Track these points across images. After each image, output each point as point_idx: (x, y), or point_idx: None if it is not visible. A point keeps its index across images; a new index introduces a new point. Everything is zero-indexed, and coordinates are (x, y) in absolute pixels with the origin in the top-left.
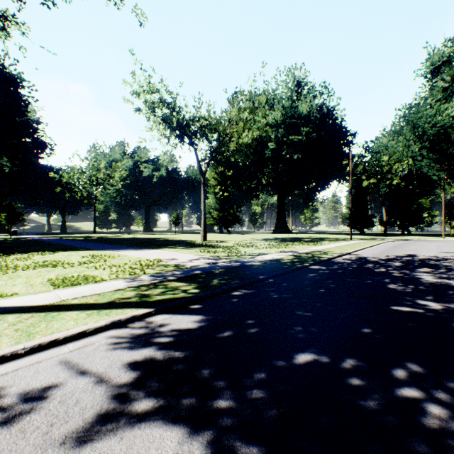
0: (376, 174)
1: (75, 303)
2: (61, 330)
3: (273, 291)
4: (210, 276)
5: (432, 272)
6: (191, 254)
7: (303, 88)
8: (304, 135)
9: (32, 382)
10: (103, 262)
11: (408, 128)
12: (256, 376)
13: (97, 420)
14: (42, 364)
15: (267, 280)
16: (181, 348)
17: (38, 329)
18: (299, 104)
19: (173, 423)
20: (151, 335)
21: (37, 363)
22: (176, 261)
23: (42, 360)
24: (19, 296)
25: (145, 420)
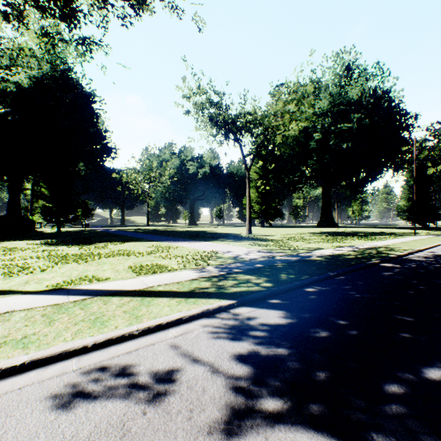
0: None
1: (161, 290)
2: (161, 315)
3: (351, 290)
4: (274, 270)
5: None
6: (243, 247)
7: (353, 72)
8: (354, 122)
9: (155, 364)
10: (166, 252)
11: None
12: (385, 388)
13: (232, 413)
14: (155, 346)
15: (338, 277)
16: (280, 345)
17: (141, 312)
18: (348, 90)
19: (314, 431)
20: (243, 328)
21: (152, 345)
22: (232, 253)
23: (154, 342)
24: (113, 281)
25: (281, 421)
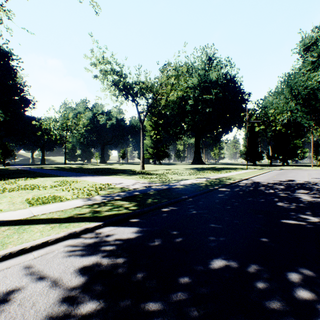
0: (264, 123)
1: (43, 218)
2: (29, 240)
3: (192, 208)
4: (146, 196)
5: (308, 193)
6: (133, 179)
7: (213, 61)
8: (214, 94)
9: None
10: (69, 185)
11: (288, 89)
12: (180, 280)
13: None
14: (10, 269)
15: (188, 199)
16: (121, 255)
17: (11, 240)
18: (210, 73)
19: None
20: (99, 244)
21: (7, 269)
22: (122, 185)
23: (11, 265)
24: (2, 212)
25: None
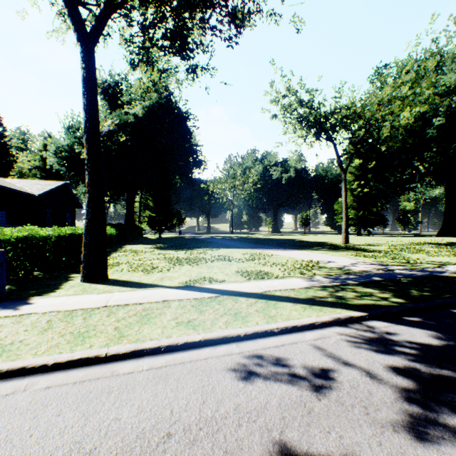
0: None
1: (279, 295)
2: (292, 318)
3: None
4: (399, 285)
5: None
6: (345, 257)
7: None
8: None
9: (306, 360)
10: (263, 259)
11: None
12: None
13: (412, 419)
14: (299, 345)
15: None
16: (443, 366)
17: (272, 313)
18: None
19: None
20: (386, 342)
21: (294, 343)
22: (335, 264)
23: (295, 341)
24: (230, 283)
25: None
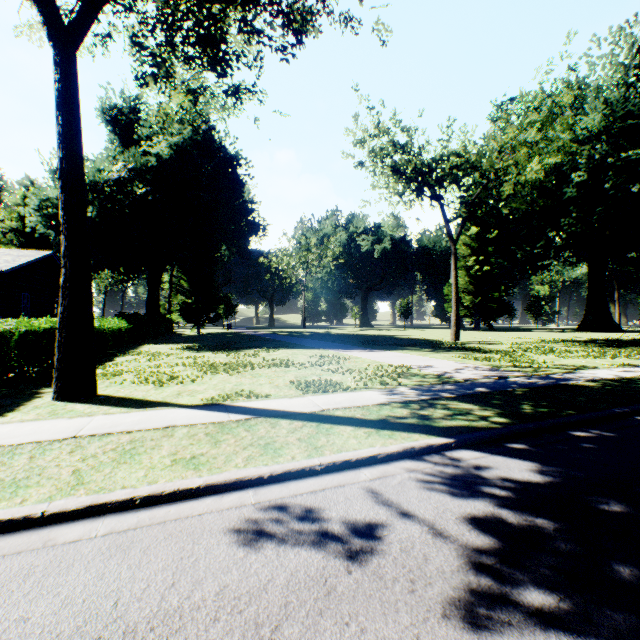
0: None
1: (340, 415)
2: (347, 448)
3: None
4: (509, 398)
5: None
6: (449, 360)
7: None
8: None
9: (349, 511)
10: (336, 364)
11: None
12: None
13: (473, 597)
14: (346, 489)
15: (632, 417)
16: (539, 514)
17: (320, 443)
18: None
19: None
20: (470, 481)
21: (341, 487)
22: (433, 370)
23: (343, 483)
24: (276, 399)
25: (558, 626)
